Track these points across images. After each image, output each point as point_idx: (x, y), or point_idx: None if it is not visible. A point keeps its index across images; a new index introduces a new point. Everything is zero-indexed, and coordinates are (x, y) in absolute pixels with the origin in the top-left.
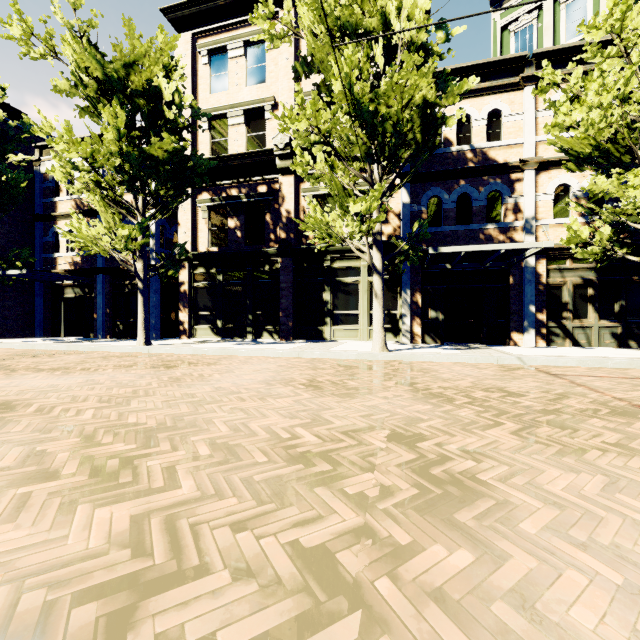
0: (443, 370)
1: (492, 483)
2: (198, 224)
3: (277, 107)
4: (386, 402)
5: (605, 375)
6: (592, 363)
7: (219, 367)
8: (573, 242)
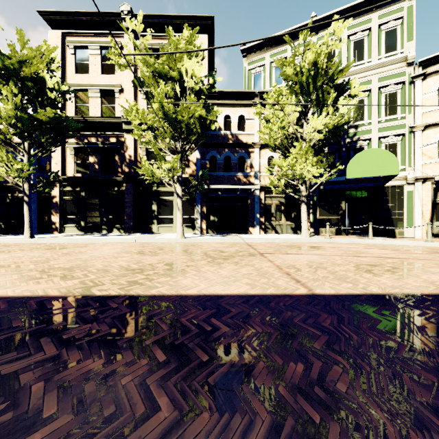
0: (206, 245)
1: (187, 270)
2: (66, 158)
3: (123, 91)
4: (170, 256)
5: (269, 245)
6: (271, 240)
7: (89, 248)
8: (272, 185)
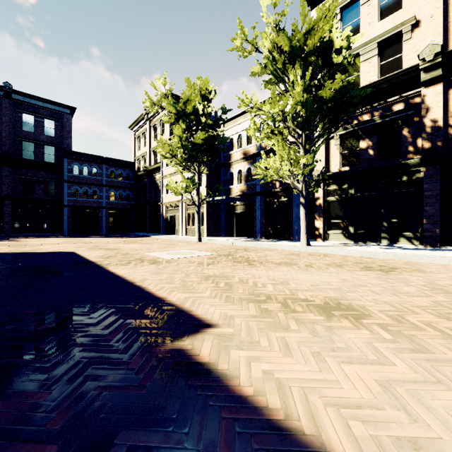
0: None
1: None
2: (330, 151)
3: (417, 25)
4: None
5: None
6: None
7: (444, 276)
8: None
